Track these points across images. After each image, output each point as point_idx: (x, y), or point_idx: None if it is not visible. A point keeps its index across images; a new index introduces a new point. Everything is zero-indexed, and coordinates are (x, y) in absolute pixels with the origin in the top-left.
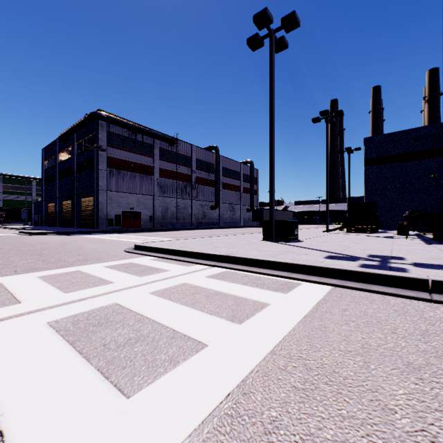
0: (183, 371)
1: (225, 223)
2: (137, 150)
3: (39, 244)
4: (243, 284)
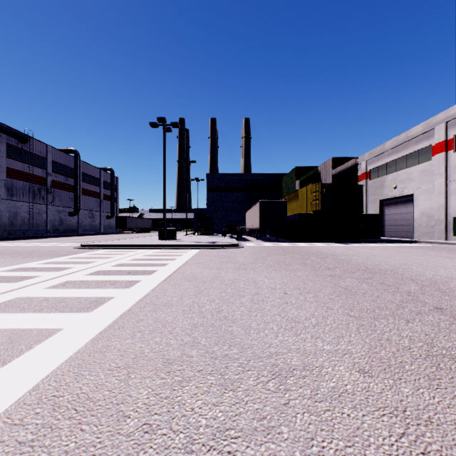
0: (184, 255)
1: (85, 230)
2: None
3: None
4: (176, 250)
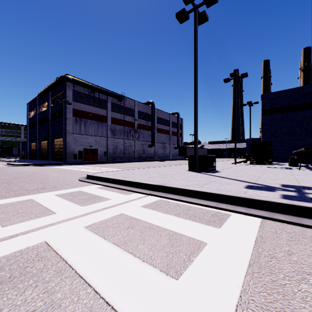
0: None
1: (159, 157)
2: (95, 104)
3: (15, 174)
4: (176, 216)
